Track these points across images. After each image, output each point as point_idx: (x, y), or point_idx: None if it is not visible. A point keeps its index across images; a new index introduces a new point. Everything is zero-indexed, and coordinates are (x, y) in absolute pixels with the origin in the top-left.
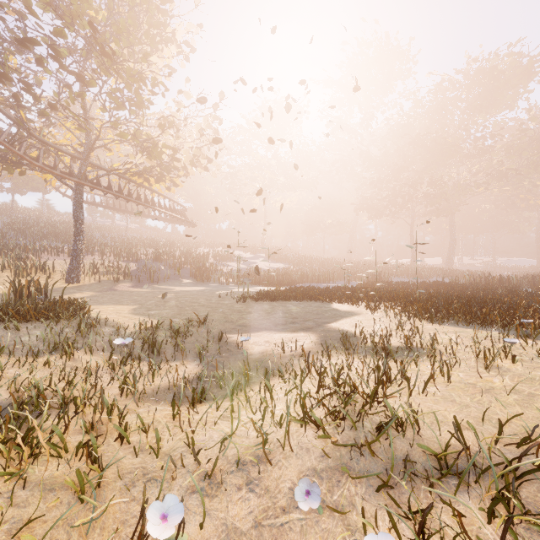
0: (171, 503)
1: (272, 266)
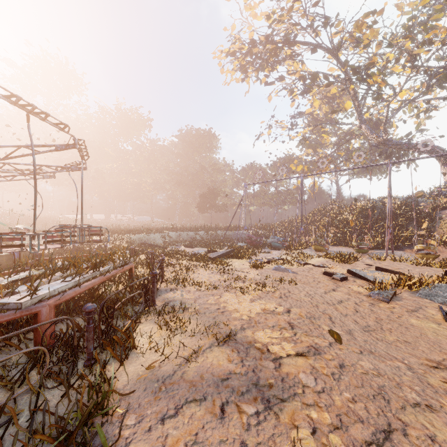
0: None
1: None
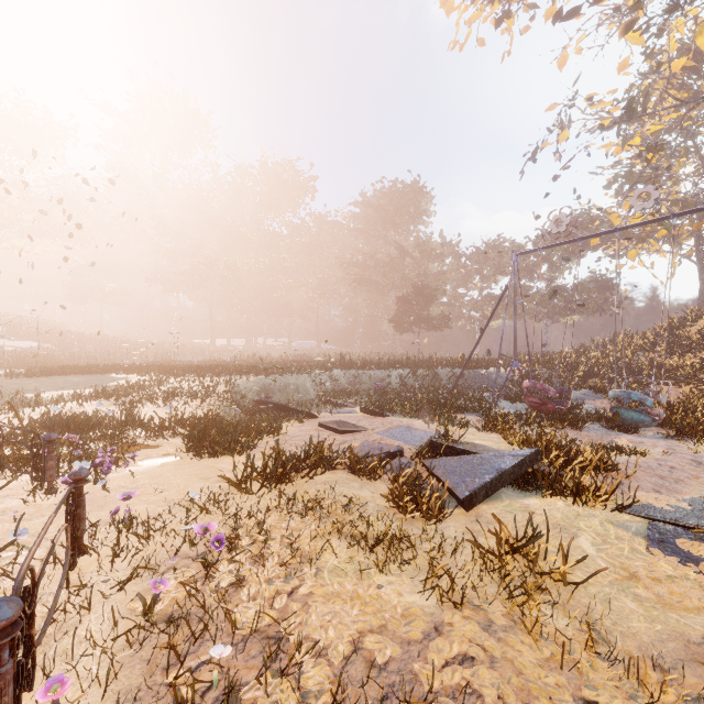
0: (56, 409)
1: (16, 345)
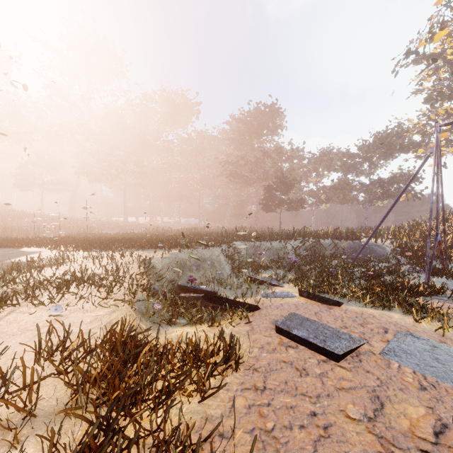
0: None
1: None
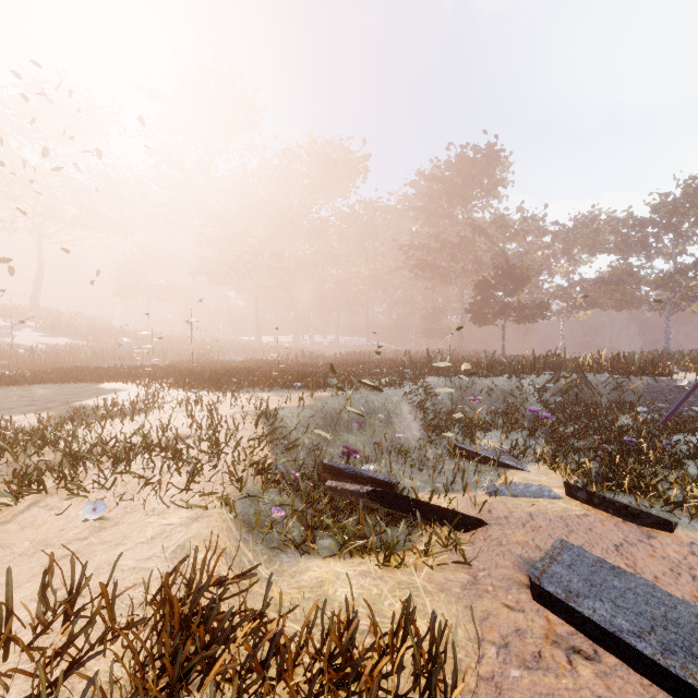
0: None
1: (46, 341)
